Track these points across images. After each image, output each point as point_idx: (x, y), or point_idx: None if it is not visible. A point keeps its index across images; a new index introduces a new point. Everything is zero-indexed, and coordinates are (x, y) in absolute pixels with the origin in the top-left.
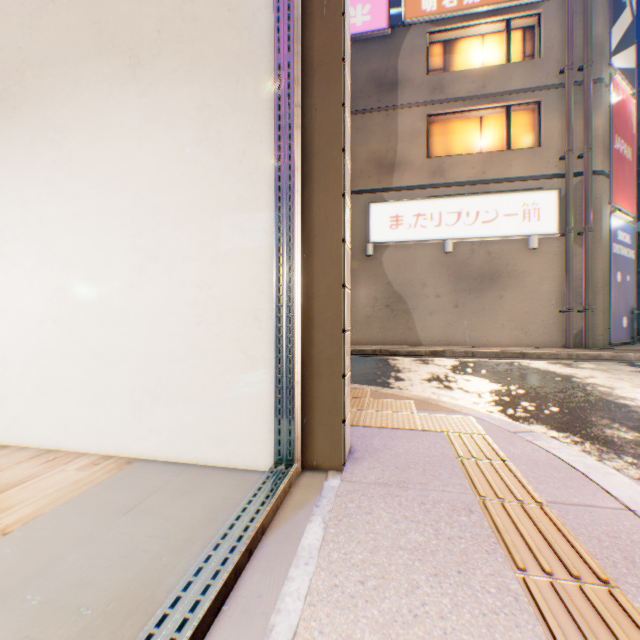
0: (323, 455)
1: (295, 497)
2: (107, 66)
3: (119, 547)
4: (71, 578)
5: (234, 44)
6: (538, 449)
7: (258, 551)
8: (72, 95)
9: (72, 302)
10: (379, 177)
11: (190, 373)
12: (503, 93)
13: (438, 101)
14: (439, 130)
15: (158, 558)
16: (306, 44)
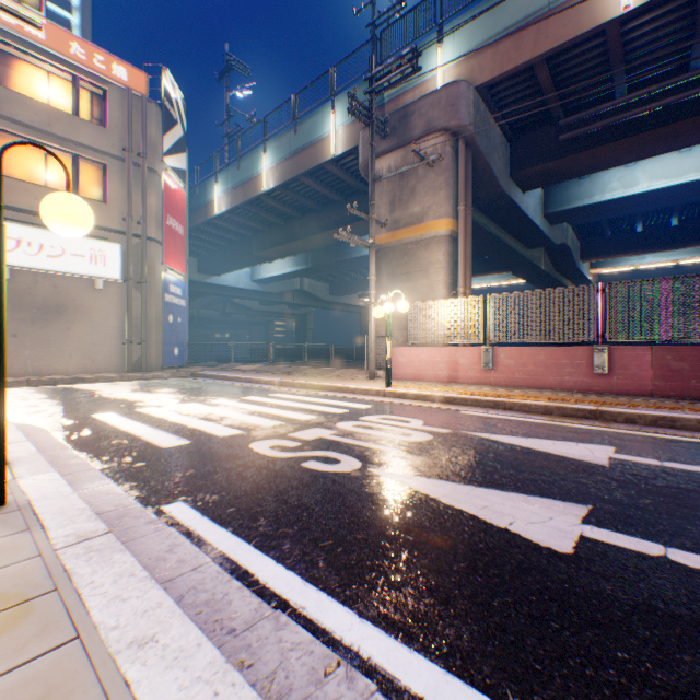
0: None
1: None
2: None
3: None
4: None
5: None
6: None
7: None
8: None
9: None
10: None
11: None
12: (73, 141)
13: None
14: None
15: None
16: None
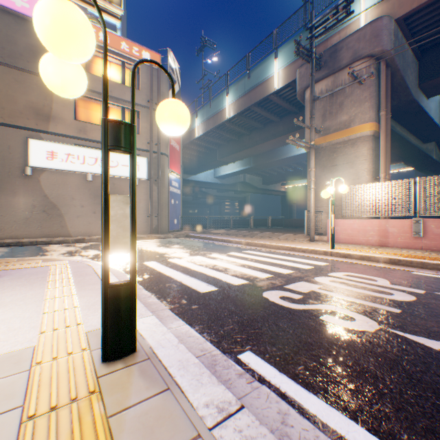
0: None
1: None
2: None
3: None
4: None
5: None
6: (85, 264)
7: None
8: None
9: None
10: (38, 121)
11: None
12: (122, 100)
13: None
14: (85, 105)
15: None
16: None
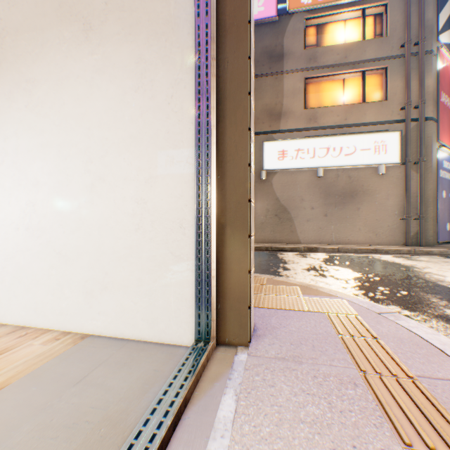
0: (233, 334)
1: (212, 370)
2: (66, 31)
3: (66, 418)
4: (22, 449)
5: (163, 11)
6: (401, 328)
7: (181, 423)
8: (40, 54)
9: (40, 213)
10: (270, 123)
11: (129, 269)
12: (360, 62)
13: (313, 68)
14: (313, 89)
15: (97, 429)
16: (220, 11)
